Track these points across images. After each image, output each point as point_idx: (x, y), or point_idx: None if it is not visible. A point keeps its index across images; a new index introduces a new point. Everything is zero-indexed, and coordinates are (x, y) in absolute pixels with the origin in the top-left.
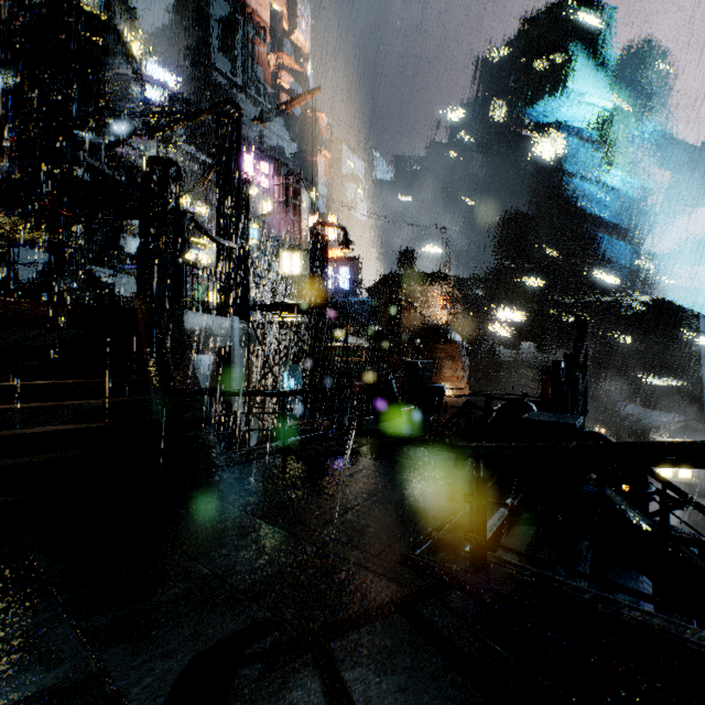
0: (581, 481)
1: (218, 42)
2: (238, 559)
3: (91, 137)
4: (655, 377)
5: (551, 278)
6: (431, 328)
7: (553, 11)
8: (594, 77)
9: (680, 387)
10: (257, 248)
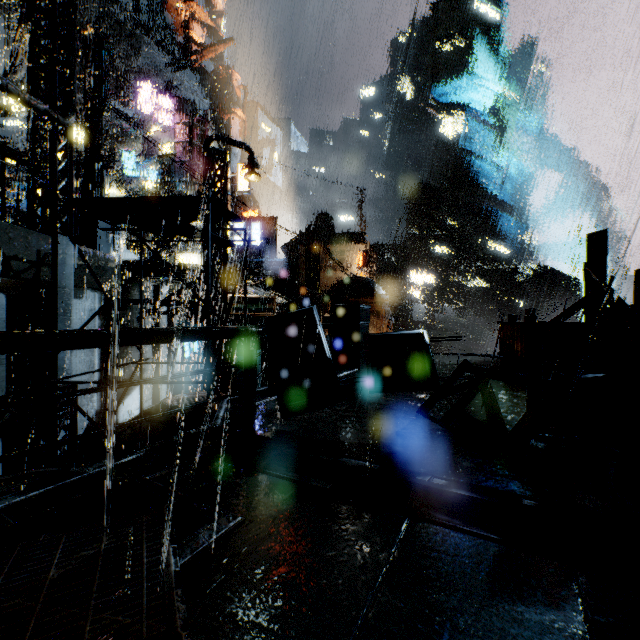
0: None
1: None
2: None
3: None
4: None
5: (455, 245)
6: (353, 280)
7: None
8: (491, 63)
9: None
10: (153, 192)
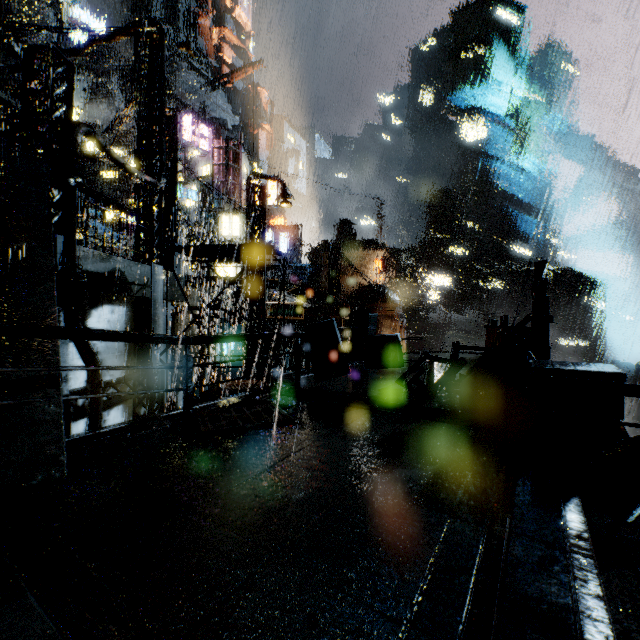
0: None
1: (159, 9)
2: None
3: None
4: (565, 338)
5: (474, 248)
6: (370, 288)
7: (475, 6)
8: (511, 68)
9: (585, 347)
10: (195, 209)
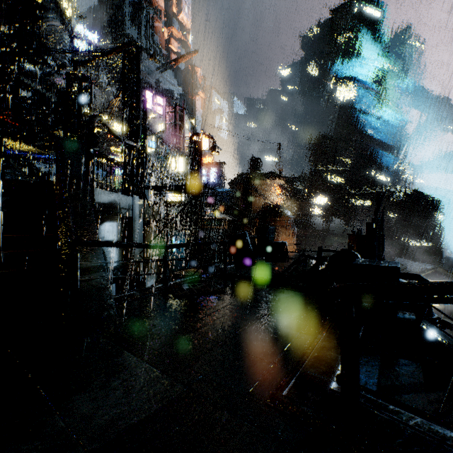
0: (400, 313)
1: (129, 18)
2: (101, 405)
3: (33, 68)
4: (413, 240)
5: (347, 177)
6: (271, 207)
7: (348, 5)
8: (374, 48)
9: (428, 247)
10: (154, 154)
